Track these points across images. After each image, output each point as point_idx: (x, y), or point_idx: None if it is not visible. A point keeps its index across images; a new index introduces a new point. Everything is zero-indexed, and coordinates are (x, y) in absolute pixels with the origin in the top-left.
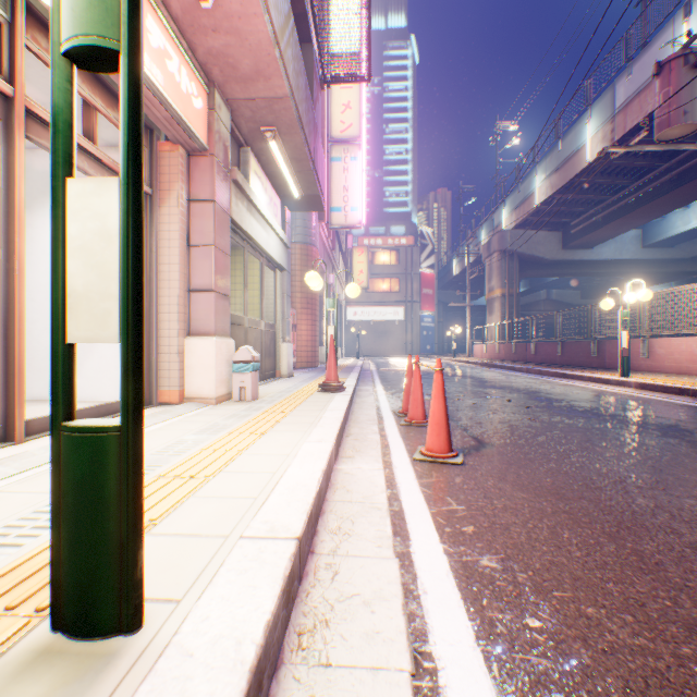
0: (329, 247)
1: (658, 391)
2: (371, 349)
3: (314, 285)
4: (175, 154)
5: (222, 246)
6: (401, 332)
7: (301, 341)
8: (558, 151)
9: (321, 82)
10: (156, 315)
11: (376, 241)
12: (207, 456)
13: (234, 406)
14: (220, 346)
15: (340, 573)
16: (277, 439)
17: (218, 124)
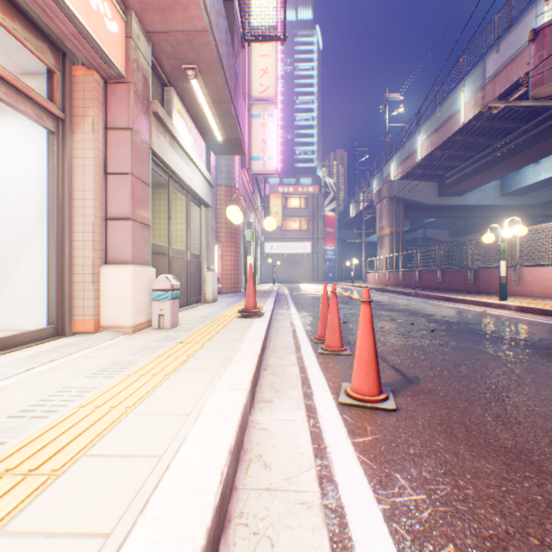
0: (250, 191)
1: (537, 314)
2: (285, 276)
3: (234, 218)
4: (90, 79)
5: (141, 176)
6: (309, 263)
7: (225, 270)
8: (437, 116)
9: (242, 40)
10: (69, 242)
11: (288, 189)
12: (79, 421)
13: (150, 335)
14: (138, 275)
15: None
16: (181, 385)
17: (136, 53)
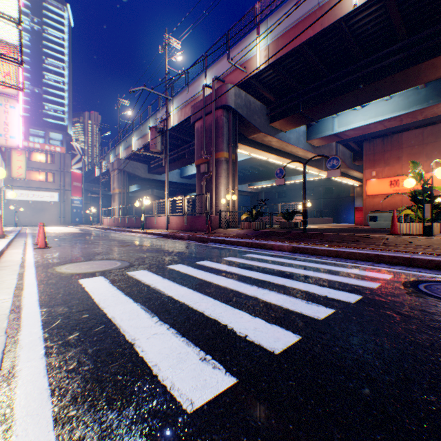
0: None
1: (146, 234)
2: (31, 220)
3: None
4: None
5: None
6: (57, 209)
7: None
8: (141, 130)
9: None
10: None
11: (35, 144)
12: None
13: None
14: None
15: (11, 256)
16: None
17: None
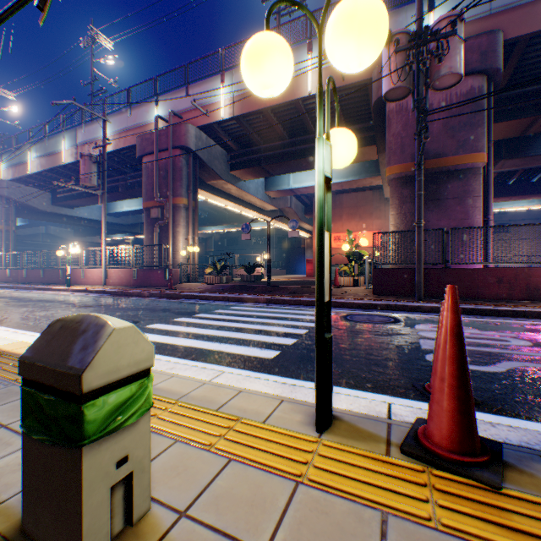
0: None
1: (79, 292)
2: None
3: None
4: None
5: None
6: None
7: None
8: (47, 145)
9: None
10: None
11: None
12: None
13: None
14: None
15: None
16: None
17: None
